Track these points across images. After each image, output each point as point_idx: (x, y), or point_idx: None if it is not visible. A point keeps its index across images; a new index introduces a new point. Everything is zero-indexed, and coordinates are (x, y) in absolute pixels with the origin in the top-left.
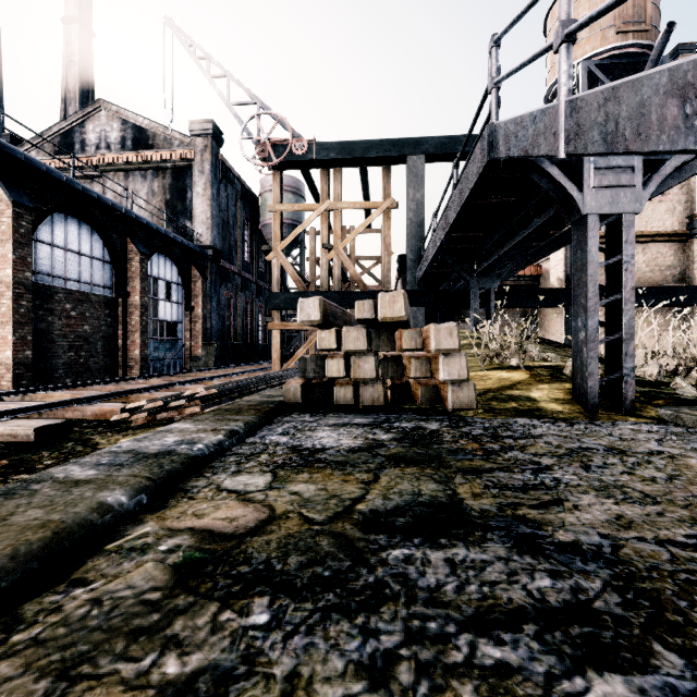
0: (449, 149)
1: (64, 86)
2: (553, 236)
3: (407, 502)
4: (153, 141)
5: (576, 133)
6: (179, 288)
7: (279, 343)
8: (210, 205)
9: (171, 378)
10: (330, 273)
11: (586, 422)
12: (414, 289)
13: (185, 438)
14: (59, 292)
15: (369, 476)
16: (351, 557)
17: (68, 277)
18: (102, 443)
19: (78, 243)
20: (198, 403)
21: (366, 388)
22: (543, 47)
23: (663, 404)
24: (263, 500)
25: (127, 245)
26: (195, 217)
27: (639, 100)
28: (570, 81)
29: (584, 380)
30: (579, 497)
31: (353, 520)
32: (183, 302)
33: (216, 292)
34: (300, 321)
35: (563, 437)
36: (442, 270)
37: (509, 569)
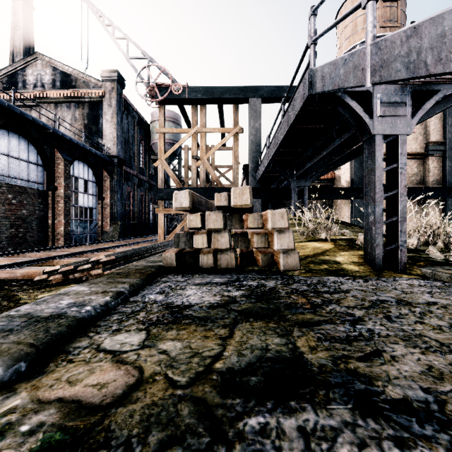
0: (277, 95)
1: (12, 43)
2: (346, 152)
3: (258, 358)
4: (75, 83)
5: (381, 66)
6: (93, 184)
7: (163, 223)
8: (116, 128)
9: (86, 247)
10: (198, 176)
11: (375, 278)
12: (254, 186)
13: (78, 300)
14: (3, 186)
15: (226, 331)
16: (210, 430)
17: (9, 175)
18: (24, 299)
19: (18, 151)
20: (101, 266)
21: (222, 255)
22: (353, 6)
23: (424, 265)
24: (134, 361)
25: (55, 154)
26: (105, 136)
27: (441, 32)
28: (374, 29)
29: (373, 249)
30: (393, 347)
31: (212, 381)
32: (96, 194)
33: (120, 188)
34: (174, 207)
35: (364, 291)
36: (273, 174)
37: (358, 438)
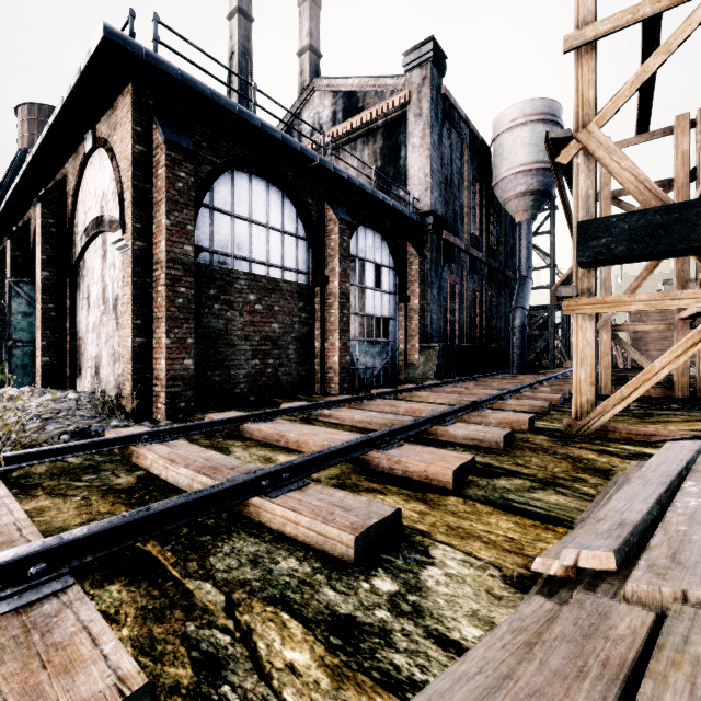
0: None
1: None
2: None
3: None
4: (362, 102)
5: None
6: (390, 272)
7: (590, 345)
8: (429, 156)
9: (375, 404)
10: None
11: None
12: None
13: None
14: (240, 278)
15: None
16: None
17: (252, 258)
18: None
19: (266, 213)
20: None
21: None
22: None
23: None
24: None
25: (326, 214)
26: (410, 178)
27: None
28: None
29: None
30: None
31: None
32: (395, 291)
33: (436, 275)
34: None
35: None
36: None
37: None
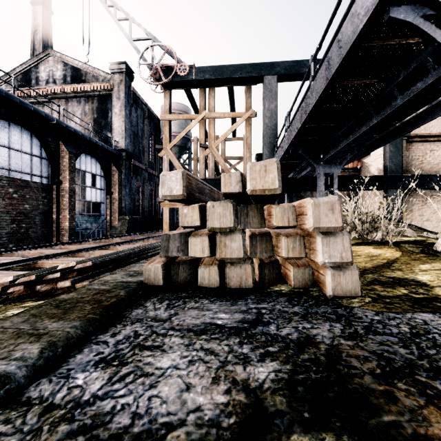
0: (295, 70)
1: (32, 47)
2: (393, 127)
3: None
4: (85, 77)
5: None
6: (101, 178)
7: (168, 218)
8: (124, 121)
9: (89, 243)
10: (206, 167)
11: None
12: None
13: None
14: (3, 179)
15: None
16: None
17: (11, 168)
18: None
19: (20, 143)
20: (75, 275)
21: (233, 268)
22: None
23: None
24: None
25: (60, 147)
26: (114, 129)
27: None
28: None
29: None
30: None
31: None
32: (105, 188)
33: (128, 182)
34: (161, 196)
35: None
36: (291, 161)
37: None
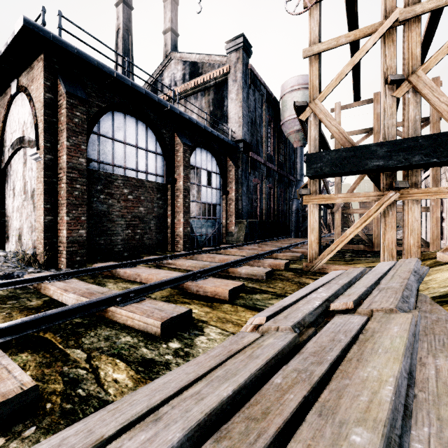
0: None
1: None
2: None
3: None
4: (201, 69)
5: None
6: (217, 176)
7: (317, 221)
8: (241, 106)
9: (202, 256)
10: None
11: None
12: None
13: None
14: (118, 179)
15: None
16: None
17: (126, 166)
18: None
19: (135, 138)
20: None
21: None
22: None
23: None
24: None
25: (175, 139)
26: (230, 119)
27: None
28: None
29: None
30: None
31: None
32: (220, 188)
33: (245, 178)
34: None
35: None
36: None
37: None
